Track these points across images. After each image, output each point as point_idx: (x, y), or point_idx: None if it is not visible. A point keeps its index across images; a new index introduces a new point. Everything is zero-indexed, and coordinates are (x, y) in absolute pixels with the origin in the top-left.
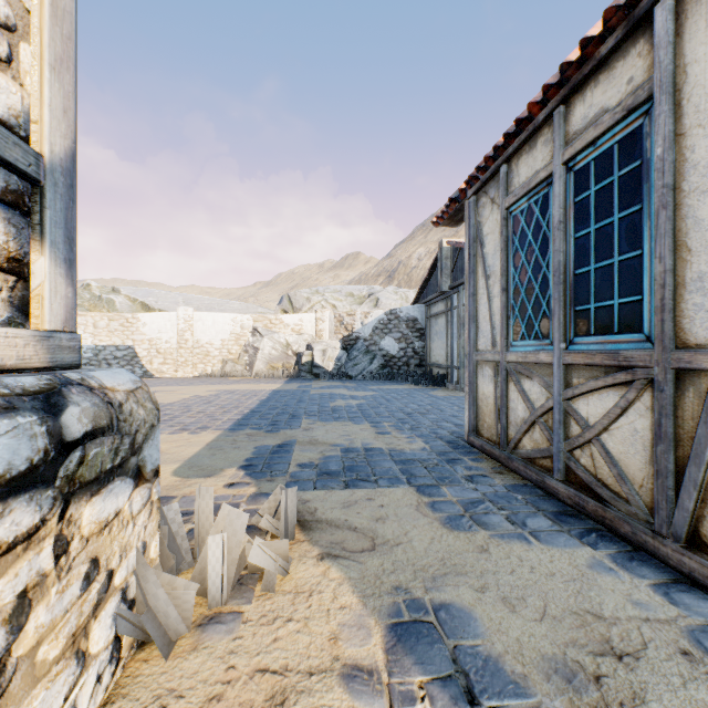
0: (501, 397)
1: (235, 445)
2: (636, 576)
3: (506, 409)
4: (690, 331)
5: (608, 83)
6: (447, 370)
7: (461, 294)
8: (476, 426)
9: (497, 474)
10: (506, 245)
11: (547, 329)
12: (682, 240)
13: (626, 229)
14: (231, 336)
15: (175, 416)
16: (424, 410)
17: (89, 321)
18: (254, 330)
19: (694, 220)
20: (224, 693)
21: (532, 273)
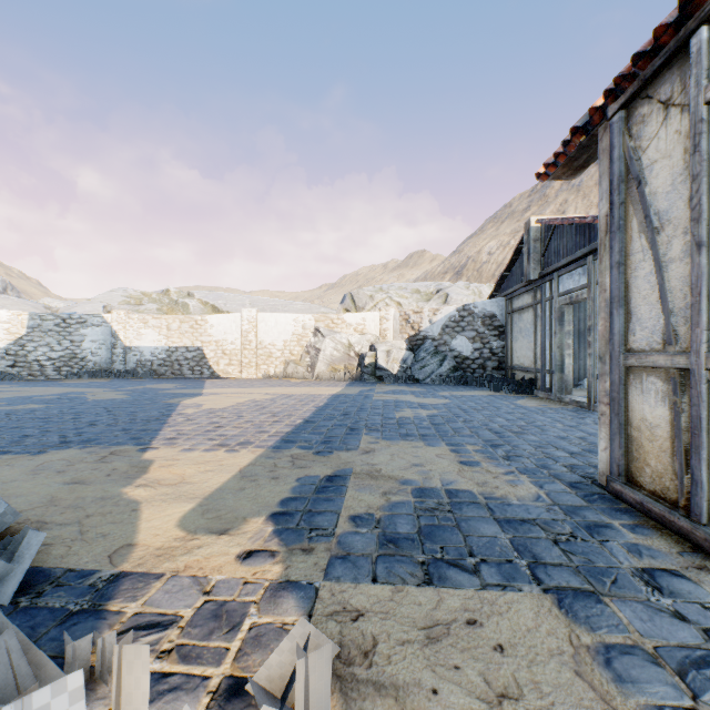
0: (695, 431)
1: (273, 473)
2: None
3: (706, 453)
4: None
5: None
6: (535, 374)
7: (556, 282)
8: (624, 468)
9: (699, 570)
10: (706, 165)
11: None
12: None
13: None
14: (293, 337)
15: (220, 425)
16: (516, 428)
17: (163, 323)
18: (316, 330)
19: None
20: None
21: None
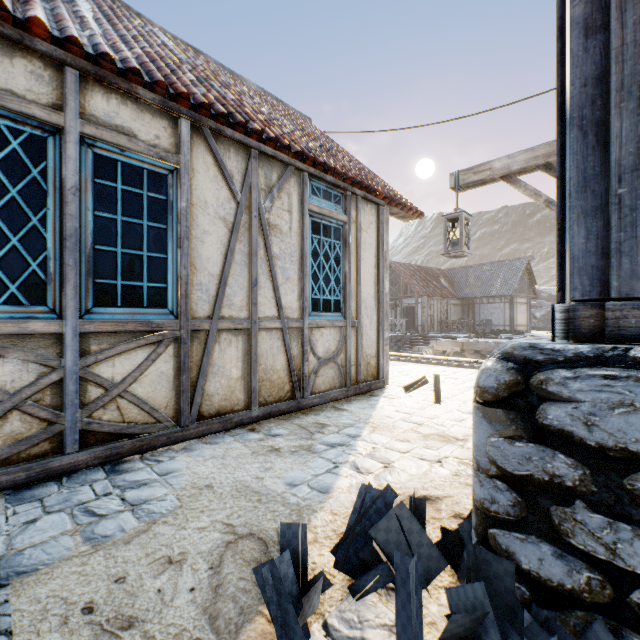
0: None
1: None
2: (206, 447)
3: None
4: (197, 310)
5: (139, 118)
6: None
7: None
8: None
9: None
10: None
11: (42, 294)
12: (192, 261)
13: (155, 236)
14: None
15: None
16: None
17: None
18: None
19: (198, 253)
20: (430, 517)
21: (2, 217)
